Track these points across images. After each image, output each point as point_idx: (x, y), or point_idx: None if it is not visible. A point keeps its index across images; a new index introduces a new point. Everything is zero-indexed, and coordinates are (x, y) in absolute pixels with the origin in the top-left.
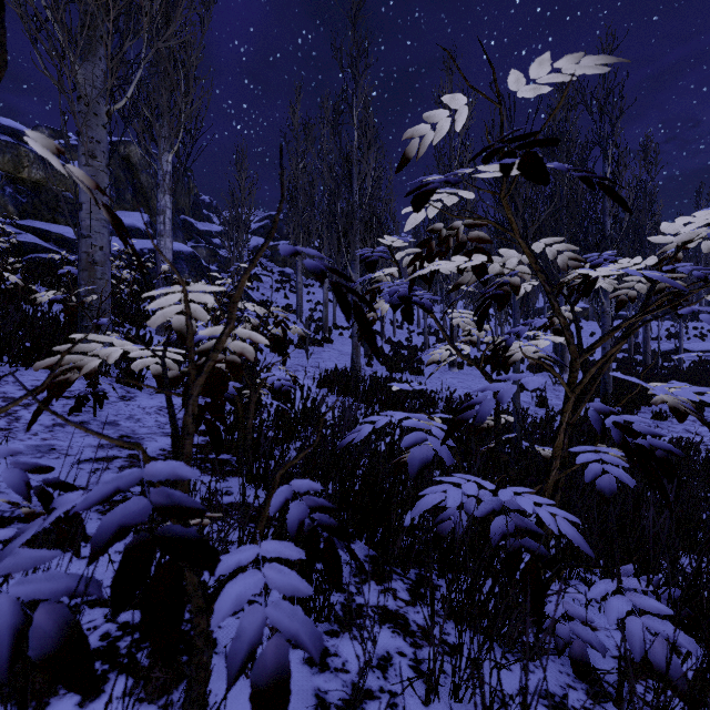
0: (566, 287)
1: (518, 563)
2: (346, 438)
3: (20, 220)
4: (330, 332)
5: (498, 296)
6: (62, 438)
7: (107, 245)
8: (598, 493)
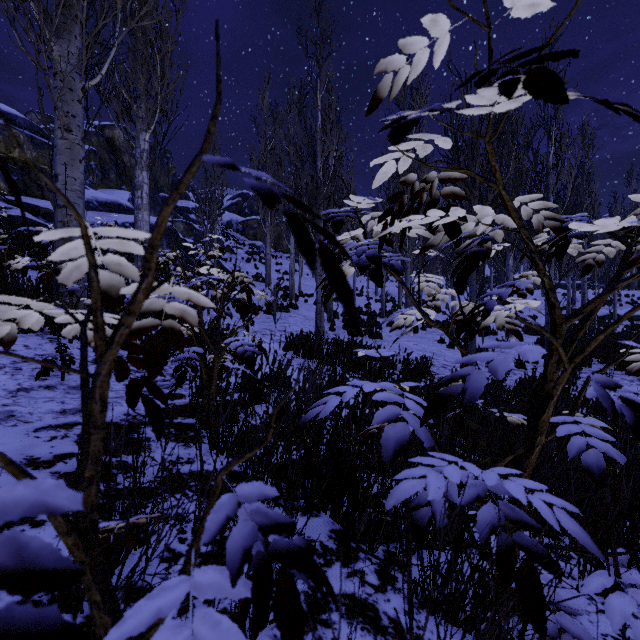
0: (511, 258)
1: (512, 564)
2: (310, 412)
3: (11, 196)
4: (296, 299)
5: (482, 253)
6: (24, 404)
7: (82, 215)
8: (585, 470)
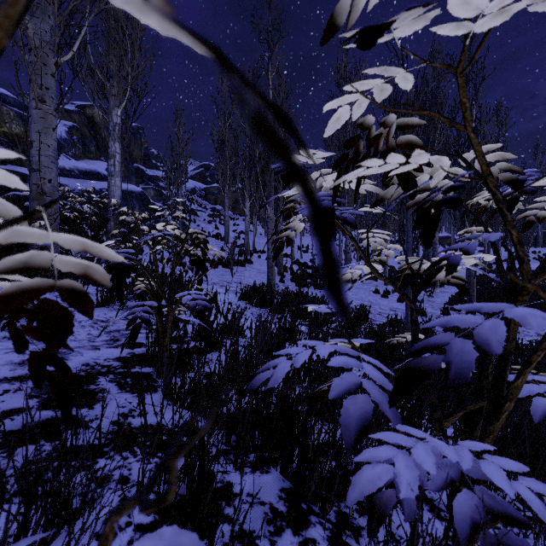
0: None
1: None
2: (258, 377)
3: (2, 165)
4: (250, 255)
5: (452, 201)
6: None
7: (55, 178)
8: None
